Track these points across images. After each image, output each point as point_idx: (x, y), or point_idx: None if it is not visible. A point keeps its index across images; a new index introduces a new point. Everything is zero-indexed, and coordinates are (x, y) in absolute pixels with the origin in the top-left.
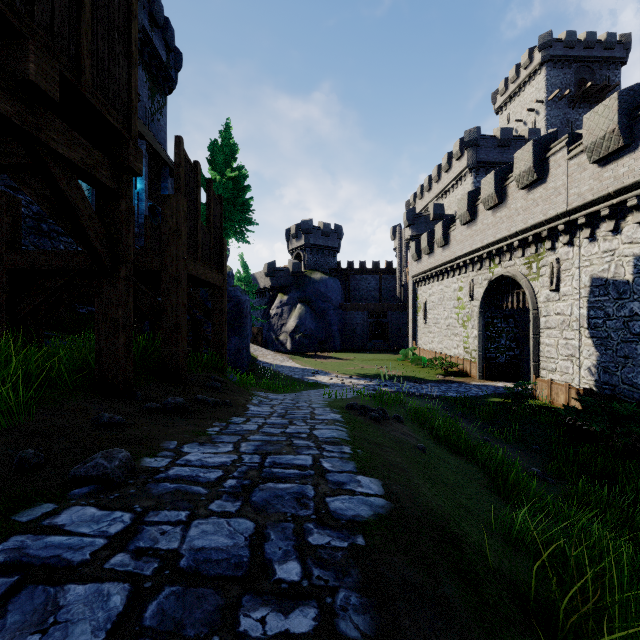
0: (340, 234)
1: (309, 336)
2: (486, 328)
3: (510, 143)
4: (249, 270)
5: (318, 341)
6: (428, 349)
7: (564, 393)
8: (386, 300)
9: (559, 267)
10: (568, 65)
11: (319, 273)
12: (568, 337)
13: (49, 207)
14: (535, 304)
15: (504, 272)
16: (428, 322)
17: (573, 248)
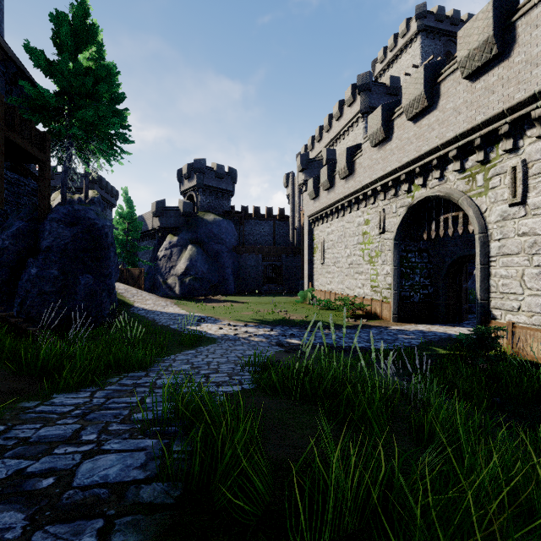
0: (234, 177)
1: (200, 279)
2: (400, 263)
3: (398, 92)
4: (132, 206)
5: (210, 284)
6: (326, 290)
7: (540, 341)
8: (279, 245)
9: (526, 171)
10: (438, 37)
11: (212, 214)
12: None
13: None
14: (483, 225)
15: (432, 192)
16: (326, 262)
17: None
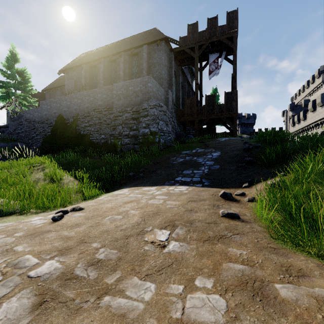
0: (255, 117)
1: None
2: None
3: None
4: None
5: None
6: None
7: None
8: None
9: None
10: None
11: (245, 135)
12: None
13: (227, 128)
14: None
15: None
16: None
17: None
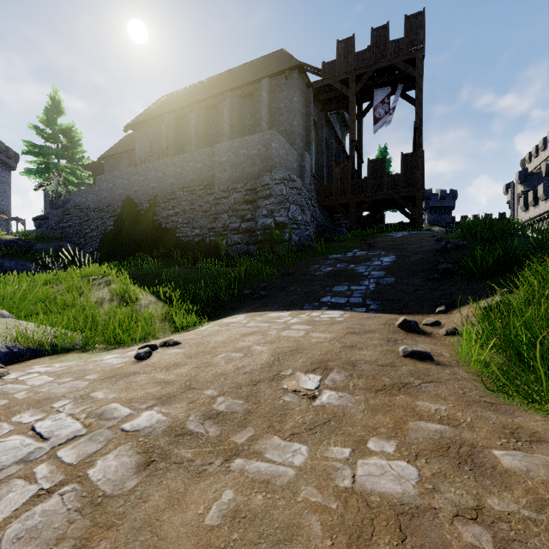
0: (455, 196)
1: None
2: None
3: None
4: None
5: None
6: None
7: None
8: None
9: None
10: None
11: (437, 227)
12: None
13: (405, 215)
14: None
15: None
16: None
17: None
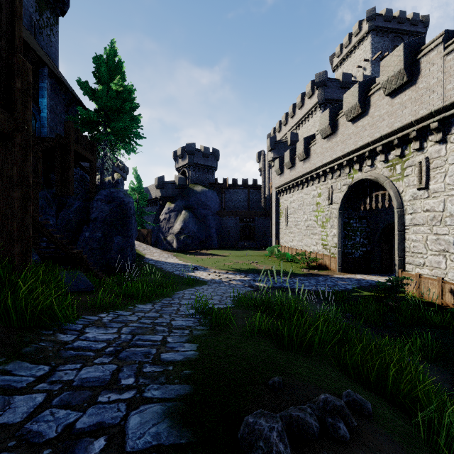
0: (217, 156)
1: (192, 237)
2: (344, 227)
3: (349, 85)
4: (141, 182)
5: (199, 241)
6: (289, 246)
7: (437, 287)
8: (253, 209)
9: (429, 165)
10: (386, 34)
11: (200, 186)
12: (440, 233)
13: None
14: (400, 203)
15: (365, 176)
16: (289, 224)
17: (446, 145)
